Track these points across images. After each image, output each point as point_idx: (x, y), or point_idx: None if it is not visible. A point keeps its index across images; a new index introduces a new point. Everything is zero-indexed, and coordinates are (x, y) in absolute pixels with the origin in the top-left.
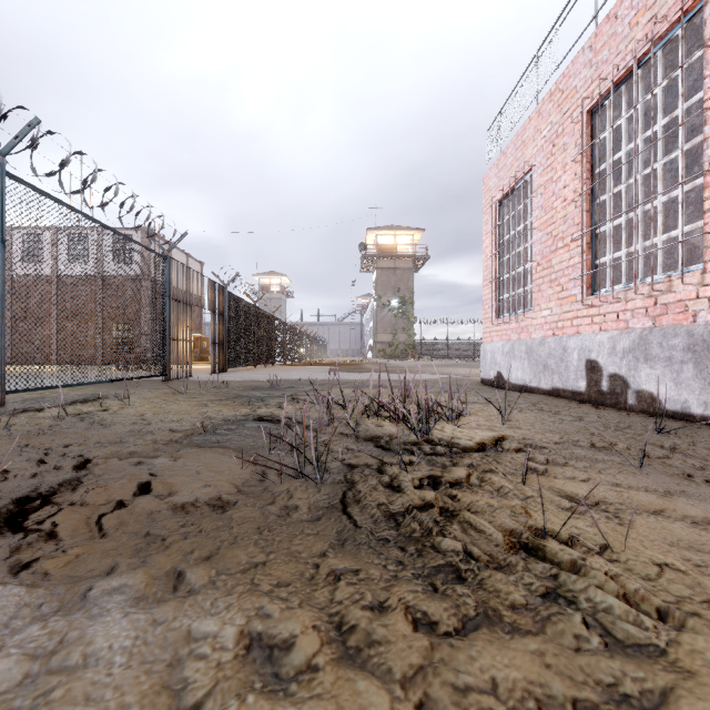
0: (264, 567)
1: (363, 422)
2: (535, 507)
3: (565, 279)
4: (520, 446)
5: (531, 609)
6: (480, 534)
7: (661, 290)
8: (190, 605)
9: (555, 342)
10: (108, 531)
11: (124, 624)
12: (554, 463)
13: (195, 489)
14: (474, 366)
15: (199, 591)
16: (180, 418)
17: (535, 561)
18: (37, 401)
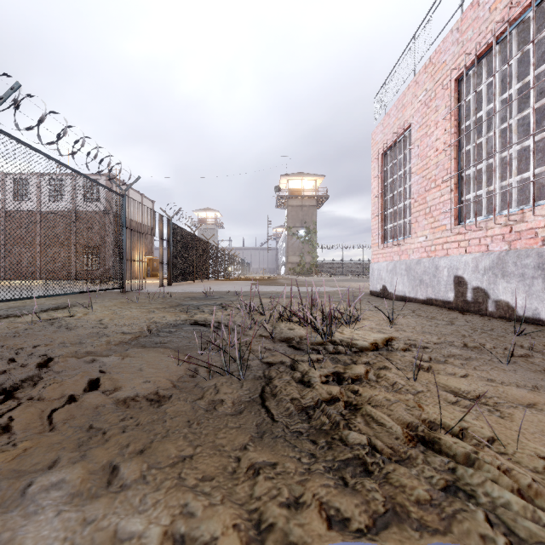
0: (191, 461)
1: (278, 325)
2: (426, 401)
3: (437, 212)
4: (407, 346)
5: (436, 505)
6: (382, 427)
7: (516, 220)
8: (120, 501)
9: (429, 262)
10: (56, 425)
11: (55, 523)
12: (436, 360)
13: (137, 385)
14: (363, 281)
15: (130, 487)
16: (131, 323)
17: (433, 455)
18: (18, 308)
